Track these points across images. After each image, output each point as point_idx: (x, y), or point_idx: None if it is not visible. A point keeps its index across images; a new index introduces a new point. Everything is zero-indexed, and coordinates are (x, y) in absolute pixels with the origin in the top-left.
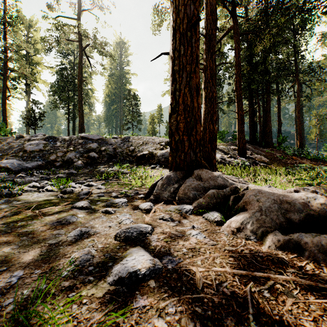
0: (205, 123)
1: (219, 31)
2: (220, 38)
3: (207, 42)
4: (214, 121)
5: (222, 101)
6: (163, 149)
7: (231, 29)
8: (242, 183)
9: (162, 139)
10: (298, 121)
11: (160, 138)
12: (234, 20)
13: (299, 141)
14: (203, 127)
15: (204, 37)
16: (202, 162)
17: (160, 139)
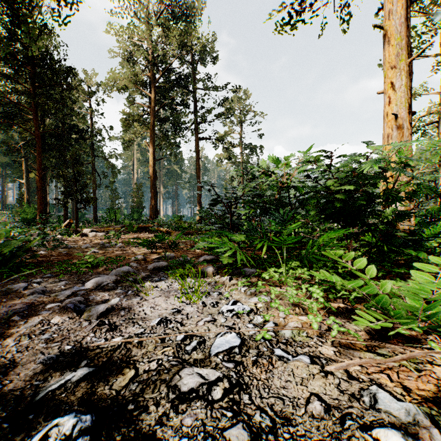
0: None
1: None
2: None
3: None
4: None
5: None
6: None
7: None
8: None
9: None
10: None
11: None
12: None
13: None
14: None
15: None
16: None
17: None
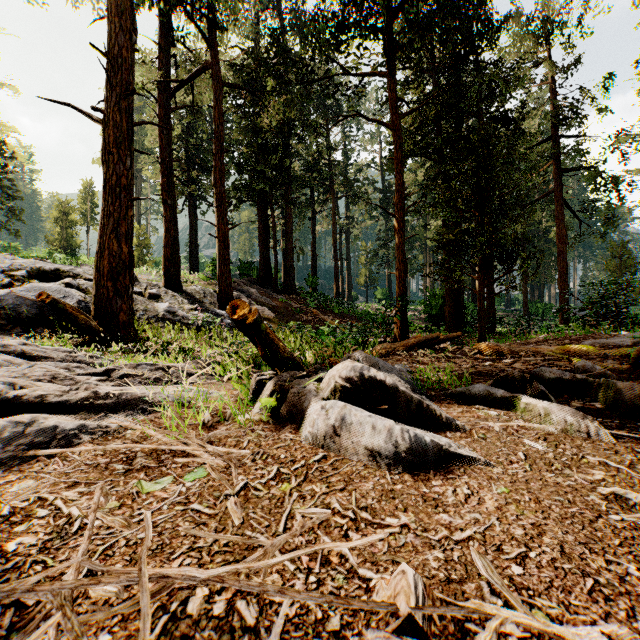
0: (103, 236)
1: (192, 62)
2: (190, 77)
3: (111, 69)
4: (124, 235)
5: (142, 198)
6: (11, 286)
7: (209, 68)
8: (72, 360)
9: (25, 263)
10: (335, 256)
11: (19, 260)
12: (212, 53)
13: (336, 286)
14: (100, 245)
15: (104, 54)
16: (81, 318)
17: (18, 261)
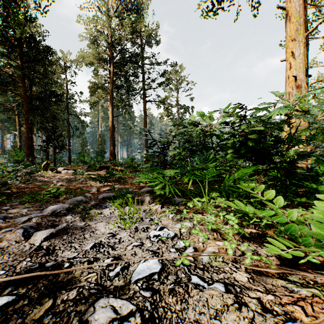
0: None
1: None
2: None
3: None
4: None
5: None
6: None
7: None
8: None
9: None
10: None
11: None
12: None
13: None
14: None
15: None
16: None
17: None
